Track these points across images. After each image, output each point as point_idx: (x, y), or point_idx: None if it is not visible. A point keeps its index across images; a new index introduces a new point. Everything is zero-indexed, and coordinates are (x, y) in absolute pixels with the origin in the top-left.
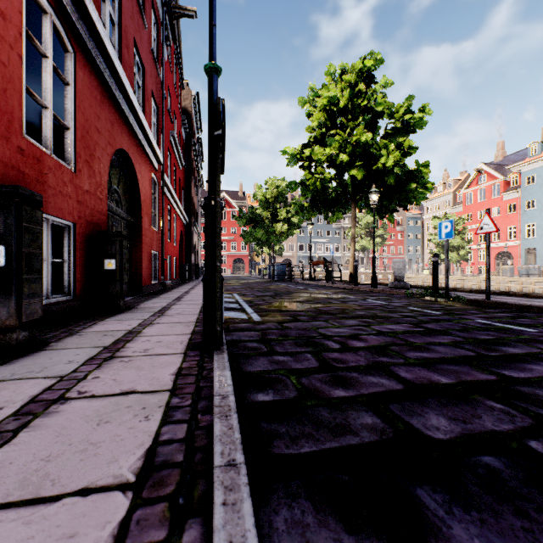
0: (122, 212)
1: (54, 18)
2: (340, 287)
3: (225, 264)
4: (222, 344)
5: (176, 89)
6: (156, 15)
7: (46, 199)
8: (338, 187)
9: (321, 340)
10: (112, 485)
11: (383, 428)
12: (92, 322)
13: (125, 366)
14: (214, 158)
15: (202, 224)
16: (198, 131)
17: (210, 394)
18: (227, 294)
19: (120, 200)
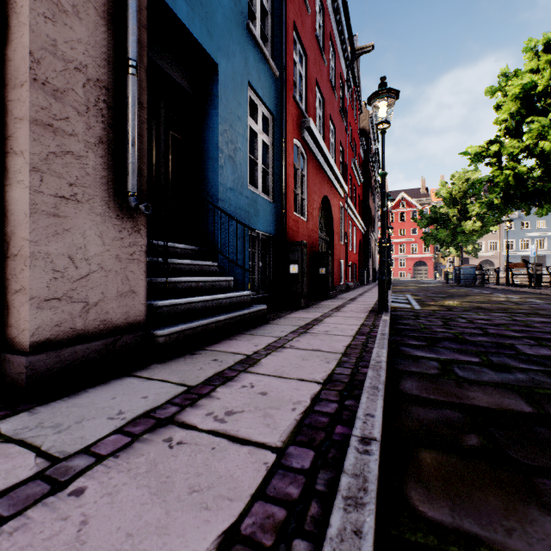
0: (323, 235)
1: (301, 147)
2: (544, 293)
3: (403, 267)
4: (387, 310)
5: (356, 119)
6: (342, 80)
7: (299, 240)
8: (542, 176)
9: (455, 318)
10: (355, 325)
11: (450, 336)
12: (319, 301)
13: (345, 313)
14: (383, 218)
15: (379, 228)
16: (374, 142)
17: (380, 320)
18: (400, 294)
19: (322, 228)
